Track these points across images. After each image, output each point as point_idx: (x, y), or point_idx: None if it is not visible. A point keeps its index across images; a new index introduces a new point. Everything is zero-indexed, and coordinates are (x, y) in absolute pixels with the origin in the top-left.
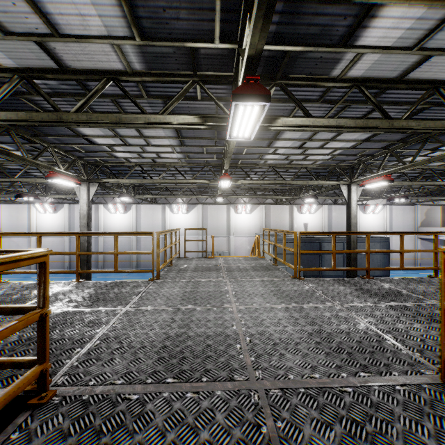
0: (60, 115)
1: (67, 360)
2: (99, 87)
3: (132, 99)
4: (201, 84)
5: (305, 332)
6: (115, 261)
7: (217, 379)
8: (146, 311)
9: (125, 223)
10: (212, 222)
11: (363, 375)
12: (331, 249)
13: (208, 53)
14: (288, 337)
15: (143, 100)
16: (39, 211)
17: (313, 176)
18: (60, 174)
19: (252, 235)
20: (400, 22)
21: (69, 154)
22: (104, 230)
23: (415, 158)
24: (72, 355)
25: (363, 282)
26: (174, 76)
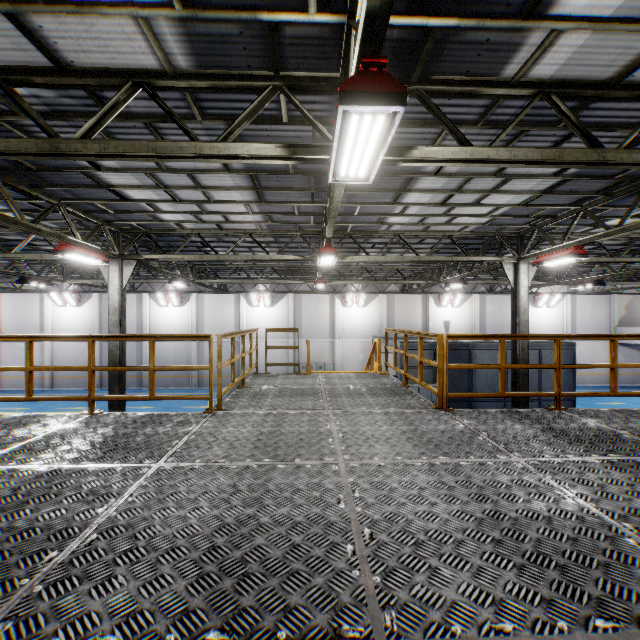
0: (56, 143)
1: (24, 579)
2: (120, 97)
3: (174, 117)
4: (287, 92)
5: (470, 516)
6: (151, 381)
7: (308, 632)
8: (191, 471)
9: (181, 321)
10: (308, 320)
11: (601, 624)
12: (486, 360)
13: (297, 35)
14: (440, 528)
15: (196, 124)
16: (56, 303)
17: (461, 249)
18: (76, 246)
19: (368, 338)
20: None
21: (90, 216)
22: (151, 331)
23: (625, 219)
24: (38, 567)
25: (551, 417)
26: (243, 79)
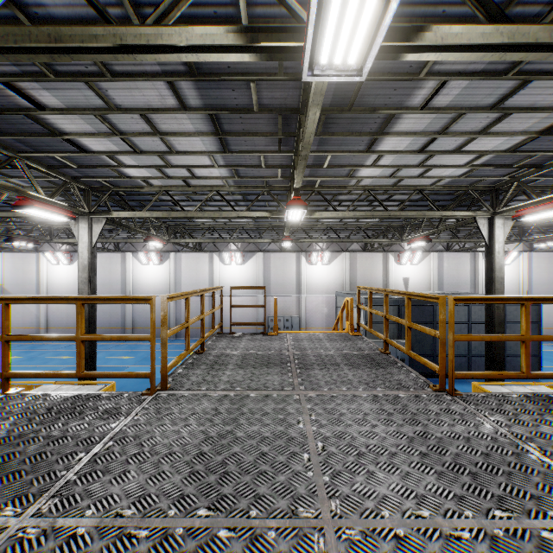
0: None
1: None
2: None
3: None
4: None
5: None
6: (78, 353)
7: None
8: (63, 546)
9: (161, 277)
10: (276, 277)
11: None
12: None
13: None
14: None
15: None
16: (50, 261)
17: (432, 204)
18: (37, 201)
19: (331, 294)
20: None
21: (55, 172)
22: (134, 287)
23: None
24: None
25: None
26: None
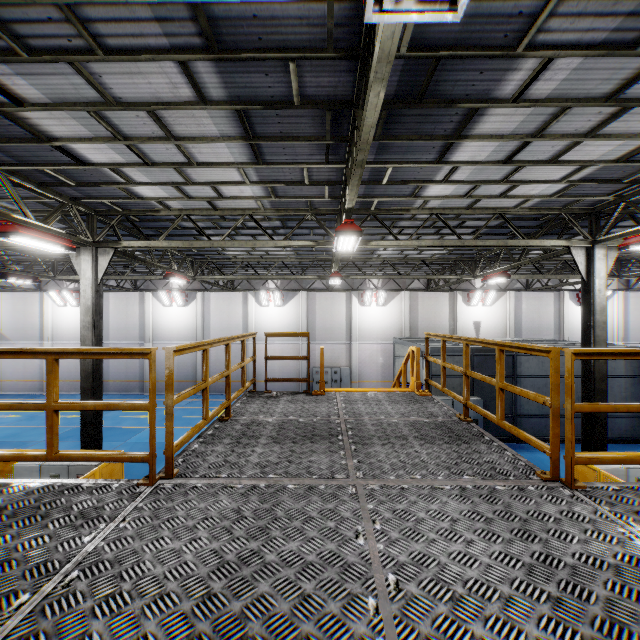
0: None
1: None
2: None
3: None
4: None
5: None
6: (49, 428)
7: None
8: None
9: (186, 321)
10: (322, 320)
11: None
12: (533, 369)
13: None
14: None
15: None
16: (56, 302)
17: (516, 230)
18: (25, 226)
19: (388, 341)
20: None
21: (49, 192)
22: (154, 332)
23: None
24: None
25: None
26: None
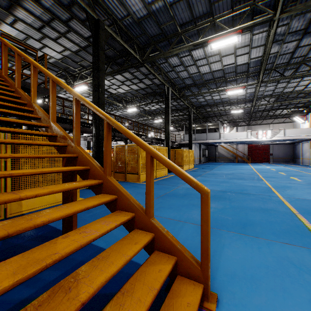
0: None
1: None
2: None
3: None
4: None
5: None
6: None
7: None
8: None
9: None
10: None
11: None
12: None
13: None
14: None
15: None
16: None
17: None
18: None
19: None
20: (13, 30)
21: None
22: None
23: None
24: None
25: None
26: None
